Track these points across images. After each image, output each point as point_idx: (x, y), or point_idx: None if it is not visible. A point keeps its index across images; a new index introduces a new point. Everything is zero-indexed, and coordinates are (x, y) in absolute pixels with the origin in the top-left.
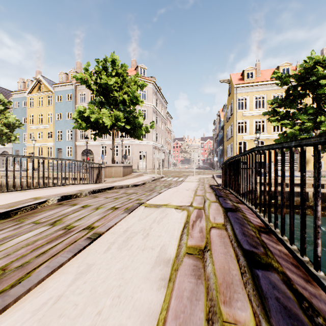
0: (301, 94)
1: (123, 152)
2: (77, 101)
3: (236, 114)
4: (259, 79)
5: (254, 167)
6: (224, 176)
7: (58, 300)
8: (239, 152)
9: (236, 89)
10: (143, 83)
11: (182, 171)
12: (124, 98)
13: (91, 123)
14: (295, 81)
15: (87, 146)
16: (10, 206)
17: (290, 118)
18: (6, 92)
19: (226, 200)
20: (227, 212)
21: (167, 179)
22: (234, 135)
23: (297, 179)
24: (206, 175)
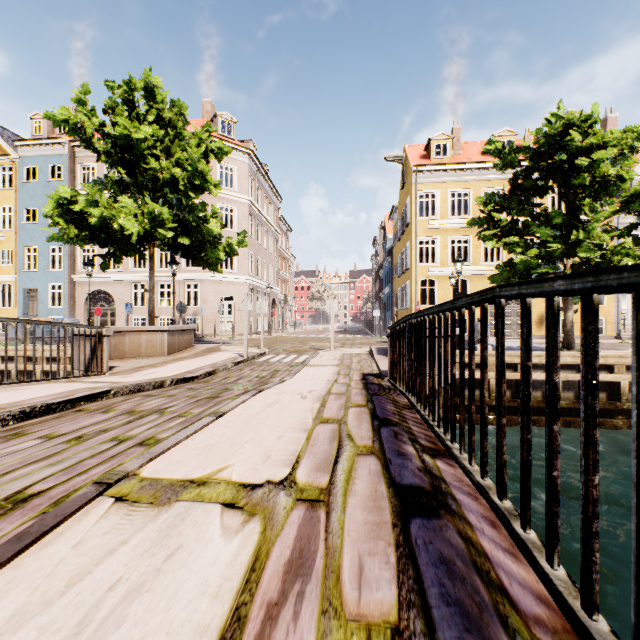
0: (540, 188)
1: (182, 298)
2: (74, 181)
3: (415, 225)
4: (459, 158)
5: (496, 355)
6: (395, 357)
7: None
8: (422, 300)
9: (415, 175)
10: (221, 147)
11: (309, 338)
12: (173, 174)
13: (92, 228)
14: (528, 161)
15: (100, 285)
16: None
17: (520, 234)
18: None
19: (401, 443)
20: (409, 520)
21: (273, 359)
22: (412, 267)
23: (534, 354)
24: (356, 349)
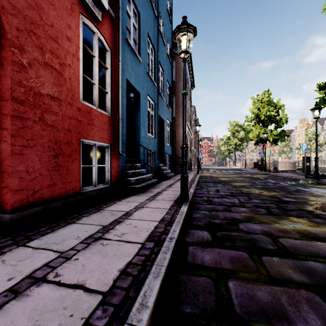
0: None
1: None
2: None
3: None
4: None
5: None
6: None
7: None
8: None
9: None
10: None
11: None
12: None
13: None
14: None
15: None
16: None
17: None
18: (321, 120)
19: None
20: None
21: None
22: None
23: None
24: None
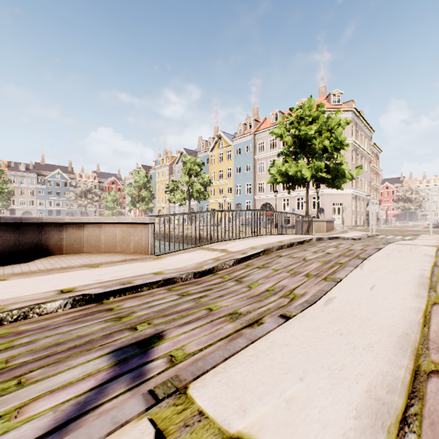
0: None
1: (309, 205)
2: (255, 151)
3: None
4: None
5: None
6: None
7: (387, 256)
8: None
9: None
10: (346, 121)
11: (403, 230)
12: (324, 144)
13: (287, 176)
14: None
15: (267, 200)
16: (296, 239)
17: None
18: (191, 153)
19: None
20: None
21: (386, 237)
22: None
23: None
24: None
